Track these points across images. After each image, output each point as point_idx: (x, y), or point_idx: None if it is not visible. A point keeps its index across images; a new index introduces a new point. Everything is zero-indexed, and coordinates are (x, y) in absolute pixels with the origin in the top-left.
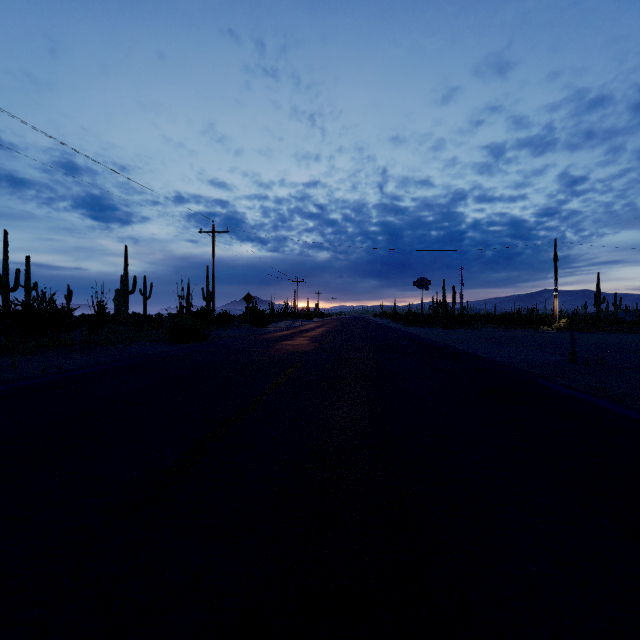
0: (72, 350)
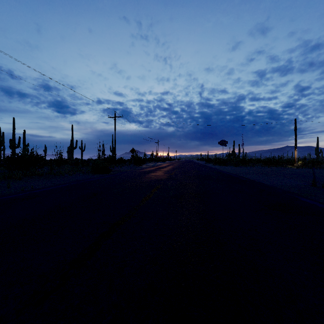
0: (41, 177)
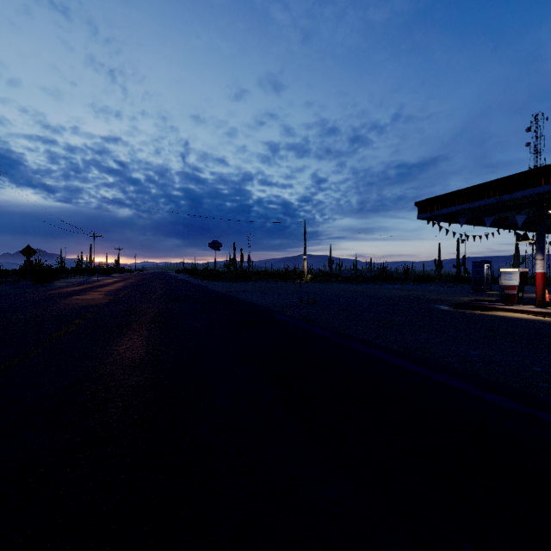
0: None
